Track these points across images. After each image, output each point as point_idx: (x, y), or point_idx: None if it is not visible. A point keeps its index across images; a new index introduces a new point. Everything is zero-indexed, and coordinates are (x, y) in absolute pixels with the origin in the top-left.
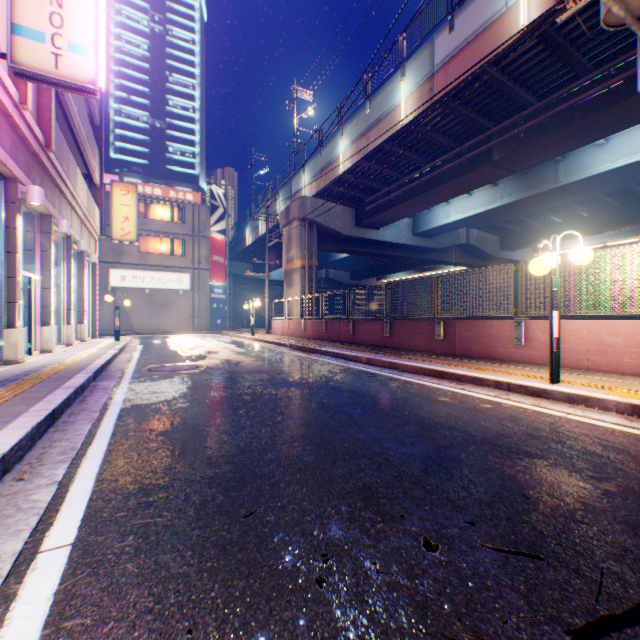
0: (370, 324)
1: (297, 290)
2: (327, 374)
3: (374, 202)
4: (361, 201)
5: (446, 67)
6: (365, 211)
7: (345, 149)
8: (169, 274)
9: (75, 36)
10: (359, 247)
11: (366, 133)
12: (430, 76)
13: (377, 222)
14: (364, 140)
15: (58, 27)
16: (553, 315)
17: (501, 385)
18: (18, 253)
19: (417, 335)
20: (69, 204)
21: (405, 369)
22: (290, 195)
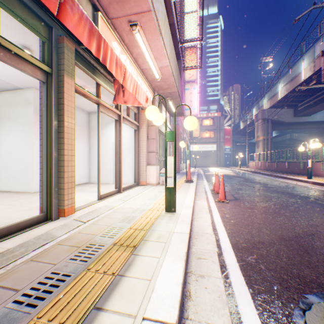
0: (281, 164)
1: (260, 149)
2: (251, 176)
3: (302, 105)
4: (296, 105)
5: (319, 57)
6: (298, 109)
7: (280, 89)
8: (208, 145)
9: (193, 106)
10: (298, 126)
11: (289, 82)
12: (313, 60)
13: (306, 113)
14: (288, 85)
15: (191, 106)
16: (308, 161)
17: (294, 179)
18: (181, 148)
19: (295, 168)
20: (185, 132)
21: (277, 177)
22: (258, 107)
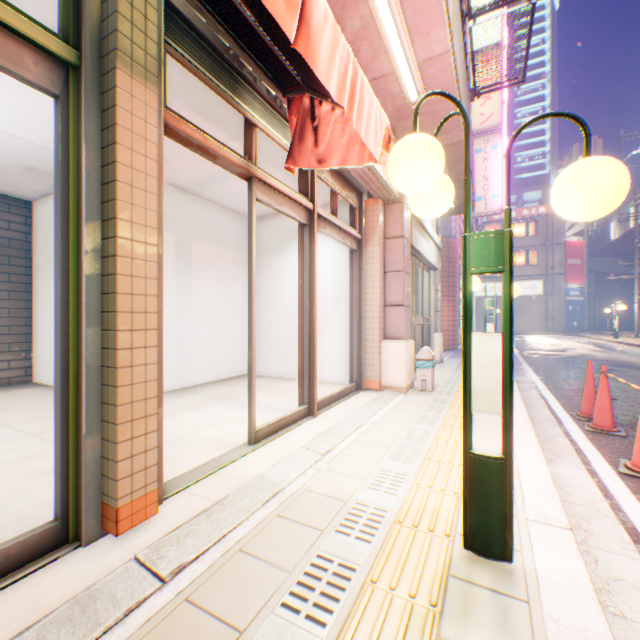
0: None
1: None
2: None
3: None
4: None
5: None
6: None
7: None
8: (520, 282)
9: (492, 191)
10: None
11: None
12: None
13: None
14: None
15: (485, 191)
16: None
17: None
18: (459, 293)
19: None
20: None
21: None
22: None
